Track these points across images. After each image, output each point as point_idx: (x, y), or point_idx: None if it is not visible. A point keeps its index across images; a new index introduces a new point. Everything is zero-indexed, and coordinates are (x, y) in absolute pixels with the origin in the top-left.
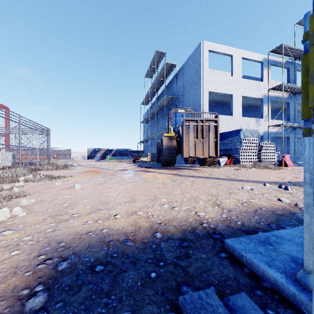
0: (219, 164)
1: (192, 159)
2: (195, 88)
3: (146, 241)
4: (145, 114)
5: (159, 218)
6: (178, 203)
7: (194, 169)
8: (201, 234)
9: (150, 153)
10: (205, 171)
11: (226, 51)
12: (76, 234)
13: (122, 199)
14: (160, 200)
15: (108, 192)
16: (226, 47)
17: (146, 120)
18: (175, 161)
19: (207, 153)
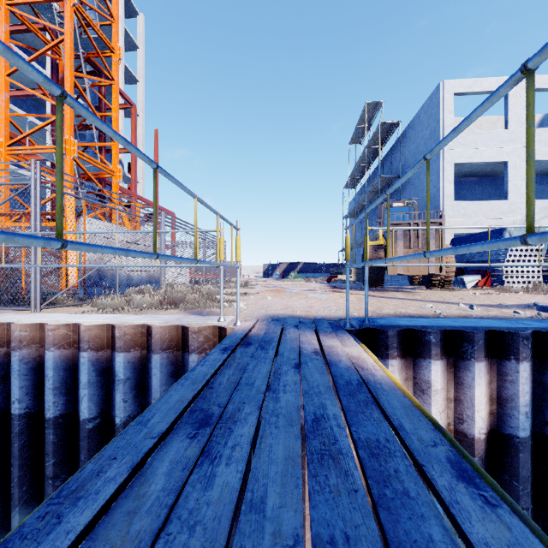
0: (464, 286)
1: (420, 278)
2: (430, 160)
3: (311, 318)
4: (351, 202)
5: (324, 314)
6: (344, 310)
7: (409, 291)
8: (344, 319)
9: (355, 269)
10: (421, 294)
11: (493, 86)
12: (277, 314)
13: (303, 306)
14: (331, 308)
15: (292, 302)
16: (493, 79)
17: (353, 213)
18: (383, 280)
19: (426, 269)
